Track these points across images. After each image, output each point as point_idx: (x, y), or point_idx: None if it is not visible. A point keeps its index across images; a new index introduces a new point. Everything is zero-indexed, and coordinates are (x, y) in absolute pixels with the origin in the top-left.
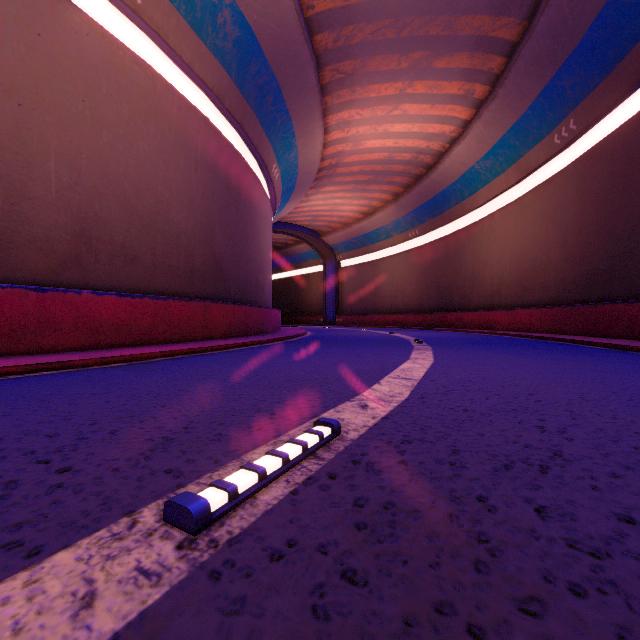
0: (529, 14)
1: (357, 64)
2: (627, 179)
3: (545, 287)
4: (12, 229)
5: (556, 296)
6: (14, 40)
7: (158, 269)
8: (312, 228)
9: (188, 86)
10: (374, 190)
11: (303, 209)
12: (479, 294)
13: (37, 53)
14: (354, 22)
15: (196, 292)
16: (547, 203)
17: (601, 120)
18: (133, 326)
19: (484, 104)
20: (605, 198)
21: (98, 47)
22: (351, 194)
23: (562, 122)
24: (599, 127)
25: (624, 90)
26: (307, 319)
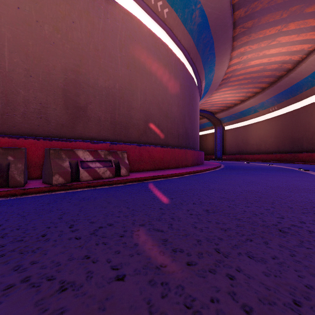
0: None
1: (255, 21)
2: None
3: None
4: (128, 121)
5: None
6: (129, 45)
7: (168, 135)
8: (210, 110)
9: (176, 50)
10: (250, 87)
11: (207, 101)
12: None
13: (135, 48)
14: None
15: (180, 145)
16: None
17: None
18: (164, 160)
19: None
20: None
21: (151, 41)
22: (235, 91)
23: None
24: None
25: None
26: (205, 157)
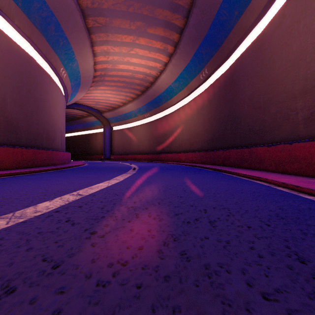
0: (186, 15)
1: (107, 20)
2: (224, 97)
3: (198, 143)
4: None
5: (202, 147)
6: None
7: None
8: (96, 108)
9: None
10: (127, 91)
11: (89, 97)
12: (174, 145)
13: None
14: None
15: None
16: (198, 105)
17: (216, 71)
18: None
19: (172, 55)
20: (217, 105)
21: None
22: (115, 92)
23: (203, 69)
24: (216, 74)
25: (223, 58)
26: (95, 157)
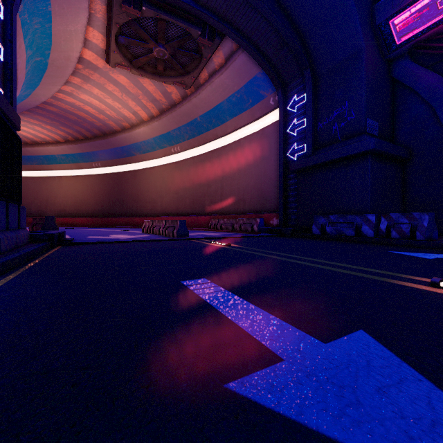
0: (95, 136)
1: (31, 113)
2: (114, 187)
3: (88, 210)
4: None
5: (92, 214)
6: None
7: None
8: None
9: None
10: None
11: None
12: (52, 210)
13: None
14: (43, 110)
15: None
16: (89, 182)
17: (107, 167)
18: None
19: (71, 142)
20: (108, 189)
21: None
22: None
23: (97, 162)
24: (106, 168)
25: (114, 165)
26: None
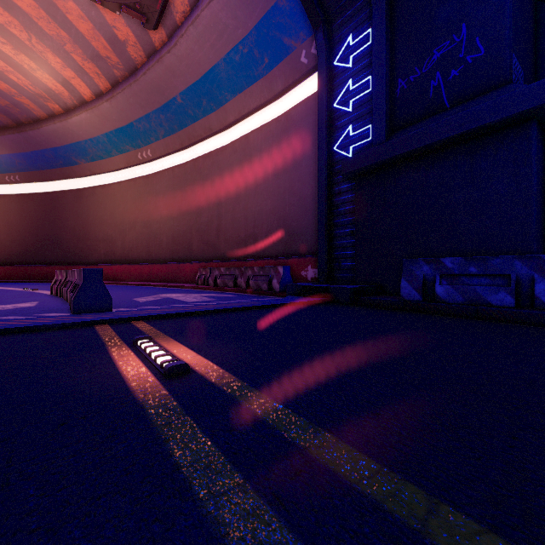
0: (3, 126)
1: None
2: (44, 216)
3: None
4: None
5: (6, 260)
6: None
7: None
8: None
9: None
10: None
11: None
12: None
13: None
14: None
15: None
16: None
17: (32, 183)
18: None
19: None
20: (34, 219)
21: None
22: None
23: (12, 173)
24: (31, 185)
25: (44, 180)
26: None
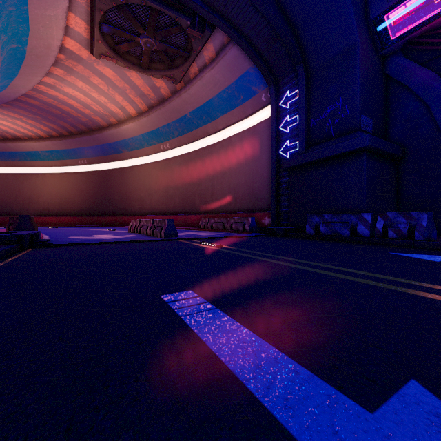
0: (81, 132)
1: (10, 107)
2: (101, 185)
3: (73, 209)
4: None
5: (78, 213)
6: None
7: None
8: None
9: None
10: None
11: None
12: (35, 208)
13: None
14: (24, 103)
15: None
16: (74, 180)
17: (94, 164)
18: None
19: (55, 138)
20: (95, 187)
21: None
22: None
23: (83, 159)
24: (93, 165)
25: (101, 163)
26: None
